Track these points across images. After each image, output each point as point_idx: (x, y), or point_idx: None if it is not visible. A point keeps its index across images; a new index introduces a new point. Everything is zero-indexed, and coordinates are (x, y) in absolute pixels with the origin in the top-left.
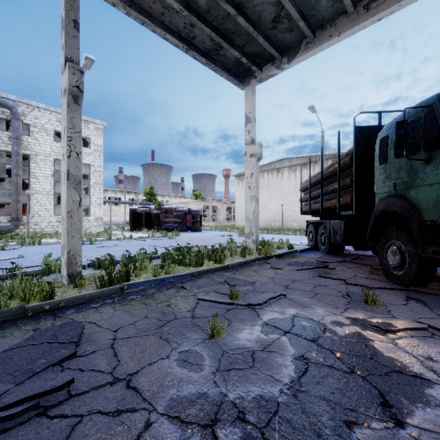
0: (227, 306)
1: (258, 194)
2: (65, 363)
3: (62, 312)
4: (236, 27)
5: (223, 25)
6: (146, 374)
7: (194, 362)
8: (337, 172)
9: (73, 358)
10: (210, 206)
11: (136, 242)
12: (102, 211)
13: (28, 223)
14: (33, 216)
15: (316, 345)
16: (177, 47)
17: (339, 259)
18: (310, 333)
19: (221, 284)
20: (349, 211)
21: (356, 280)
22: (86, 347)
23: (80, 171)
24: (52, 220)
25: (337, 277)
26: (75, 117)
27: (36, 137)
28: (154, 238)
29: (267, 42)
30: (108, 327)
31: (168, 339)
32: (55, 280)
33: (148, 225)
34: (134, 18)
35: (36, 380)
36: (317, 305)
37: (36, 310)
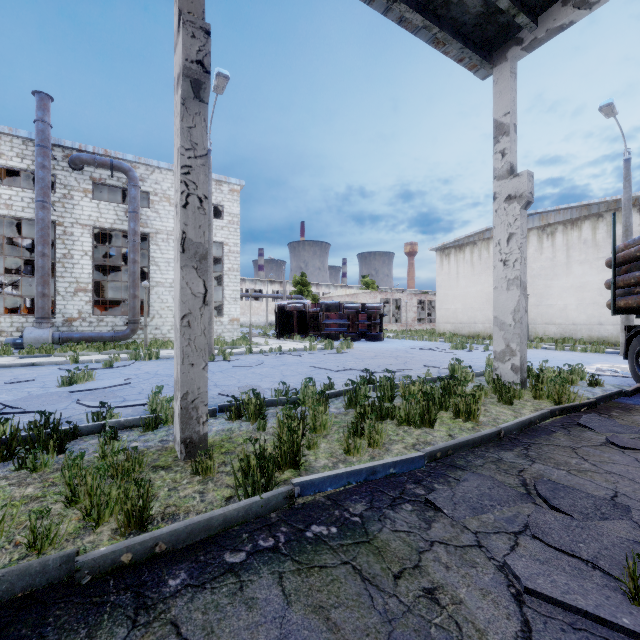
0: None
1: (525, 275)
2: None
3: (158, 581)
4: None
5: None
6: None
7: None
8: None
9: None
10: (390, 300)
11: (288, 358)
12: (238, 309)
13: (146, 327)
14: (153, 317)
15: None
16: (370, 3)
17: None
18: None
19: (528, 502)
20: None
21: None
22: None
23: (205, 234)
24: None
25: None
26: (196, 126)
27: (157, 208)
28: (314, 352)
29: None
30: None
31: None
32: (163, 445)
33: (301, 329)
34: None
35: None
36: None
37: (101, 568)
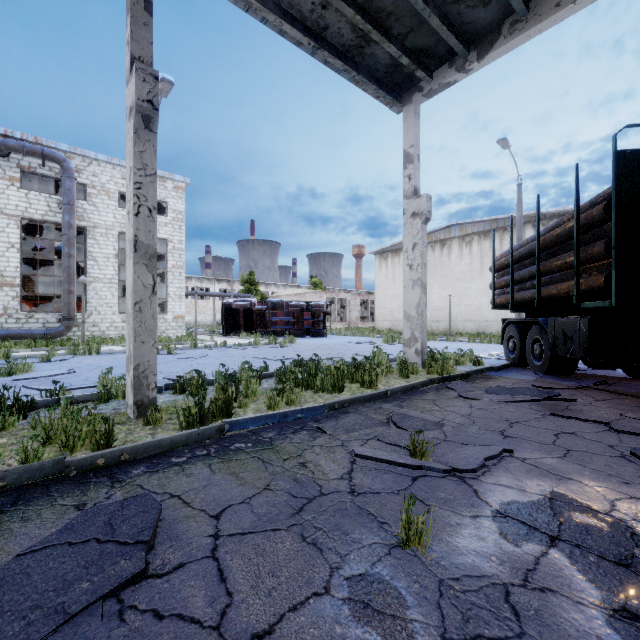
0: (411, 472)
1: (425, 277)
2: (127, 592)
3: (125, 471)
4: (395, 4)
5: (373, 3)
6: (291, 638)
7: (387, 611)
8: (575, 234)
9: (142, 580)
10: (336, 299)
11: (233, 351)
12: (183, 306)
13: (83, 323)
14: (90, 314)
15: (639, 579)
16: (299, 45)
17: (571, 383)
18: (607, 545)
19: (384, 426)
20: (602, 301)
21: (630, 424)
22: (165, 553)
23: (154, 238)
24: (116, 319)
25: (589, 417)
26: (146, 151)
27: (95, 201)
28: (258, 346)
29: (446, 26)
30: (203, 508)
31: (318, 542)
32: (116, 411)
33: (247, 326)
34: (234, 1)
35: (68, 639)
36: (583, 475)
37: (83, 467)
